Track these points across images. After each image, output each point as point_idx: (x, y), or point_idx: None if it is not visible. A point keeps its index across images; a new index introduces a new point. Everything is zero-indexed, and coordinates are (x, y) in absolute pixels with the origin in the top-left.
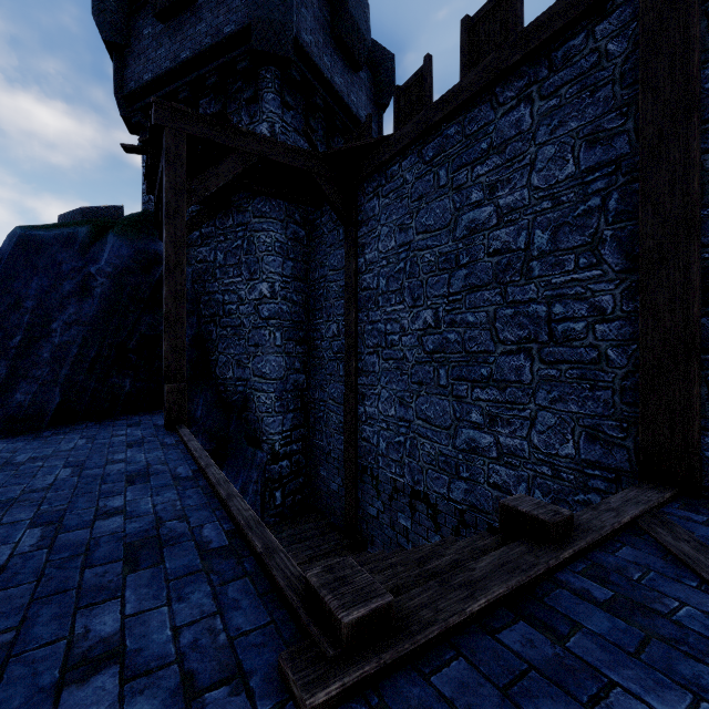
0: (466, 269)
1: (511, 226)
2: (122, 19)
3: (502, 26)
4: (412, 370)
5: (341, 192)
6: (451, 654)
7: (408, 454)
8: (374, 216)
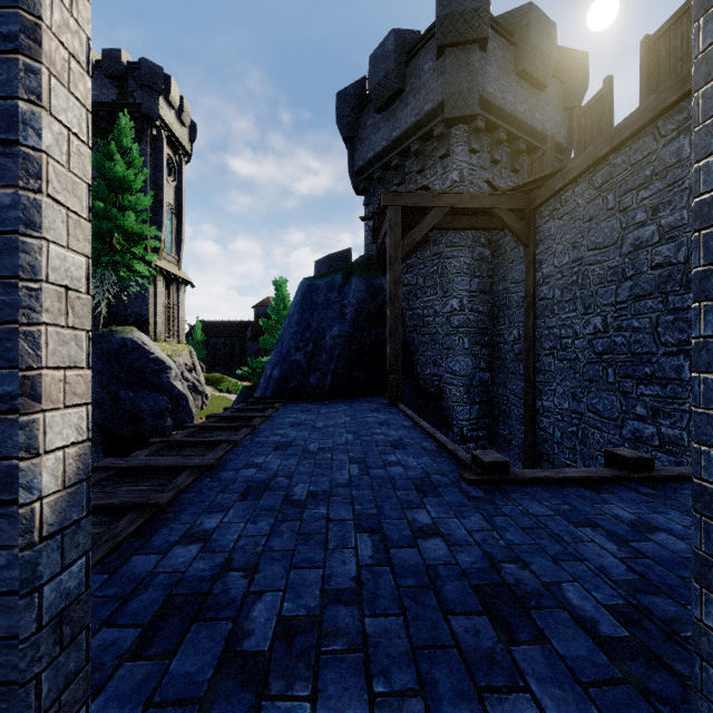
0: (631, 281)
1: (671, 243)
2: (353, 118)
3: (682, 41)
4: (583, 369)
5: (521, 216)
6: (535, 486)
7: (579, 442)
8: (550, 236)
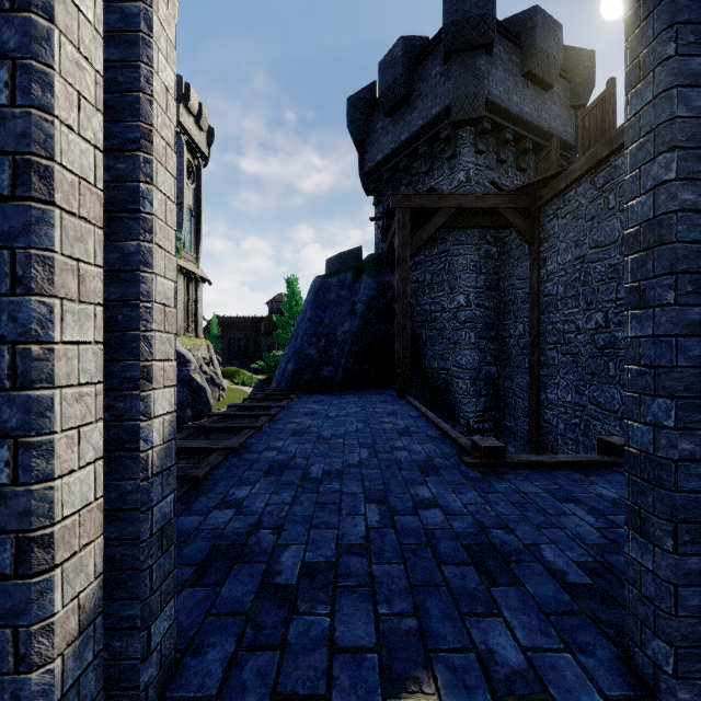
0: None
1: None
2: (363, 122)
3: None
4: (586, 363)
5: (526, 215)
6: (529, 469)
7: (582, 434)
8: (554, 234)
